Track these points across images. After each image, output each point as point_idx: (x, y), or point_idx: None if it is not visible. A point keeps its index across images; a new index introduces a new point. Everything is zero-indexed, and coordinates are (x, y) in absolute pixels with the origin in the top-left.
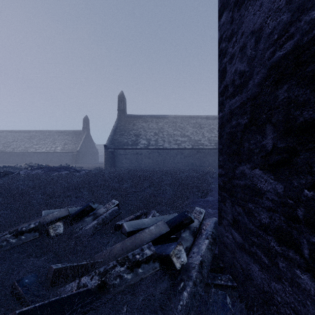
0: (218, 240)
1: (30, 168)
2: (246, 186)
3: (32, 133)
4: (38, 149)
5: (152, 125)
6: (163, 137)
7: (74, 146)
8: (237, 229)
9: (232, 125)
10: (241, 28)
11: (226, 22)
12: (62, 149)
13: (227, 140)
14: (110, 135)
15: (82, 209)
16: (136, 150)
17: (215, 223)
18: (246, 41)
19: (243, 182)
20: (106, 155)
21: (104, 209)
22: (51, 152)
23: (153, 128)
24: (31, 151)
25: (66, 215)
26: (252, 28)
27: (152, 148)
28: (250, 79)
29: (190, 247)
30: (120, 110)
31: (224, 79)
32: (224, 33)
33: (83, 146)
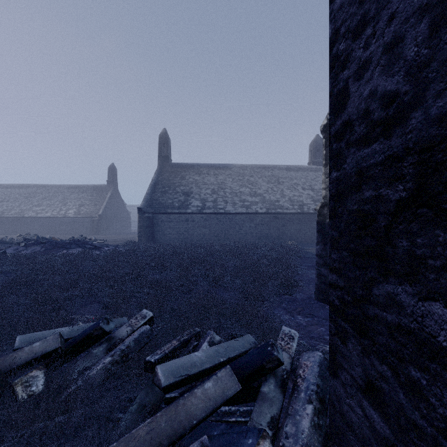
0: (329, 404)
1: (23, 244)
2: (402, 328)
3: (31, 189)
4: (40, 213)
5: (208, 178)
6: (225, 196)
7: (94, 209)
8: (378, 406)
9: (364, 198)
10: (388, 6)
11: (348, 3)
12: (76, 213)
13: (350, 224)
14: (148, 192)
15: (87, 334)
16: (185, 216)
17: (320, 364)
18: (404, 29)
19: (395, 319)
20: (140, 222)
21: (127, 330)
22: (60, 218)
23: (210, 183)
24: (30, 215)
25: (56, 348)
26: (422, 0)
27: (208, 212)
28: (414, 109)
29: (278, 417)
30: (162, 156)
31: (344, 110)
32: (342, 23)
33: (108, 209)
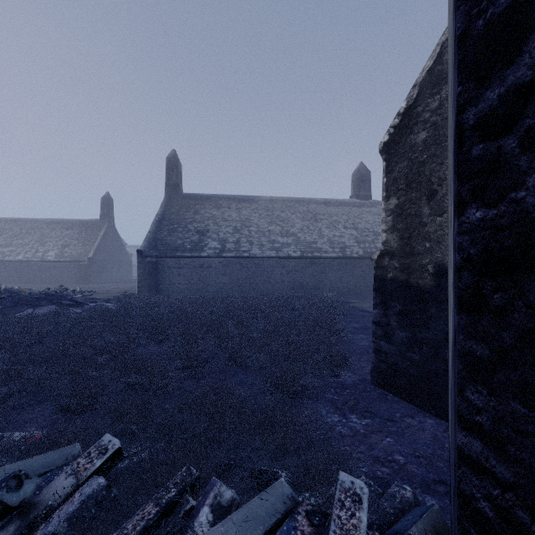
0: None
1: None
2: None
3: None
4: (9, 256)
5: (229, 213)
6: (250, 235)
7: (82, 250)
8: None
9: None
10: None
11: None
12: (58, 256)
13: None
14: (151, 230)
15: None
16: (200, 260)
17: None
18: None
19: None
20: (141, 269)
21: (67, 483)
22: (36, 261)
23: (231, 220)
24: None
25: None
26: None
27: (229, 256)
28: None
29: None
30: (171, 185)
31: (514, 60)
32: None
33: (101, 250)
